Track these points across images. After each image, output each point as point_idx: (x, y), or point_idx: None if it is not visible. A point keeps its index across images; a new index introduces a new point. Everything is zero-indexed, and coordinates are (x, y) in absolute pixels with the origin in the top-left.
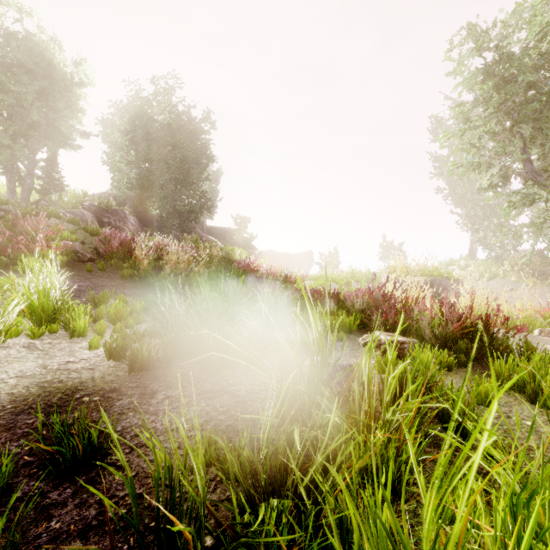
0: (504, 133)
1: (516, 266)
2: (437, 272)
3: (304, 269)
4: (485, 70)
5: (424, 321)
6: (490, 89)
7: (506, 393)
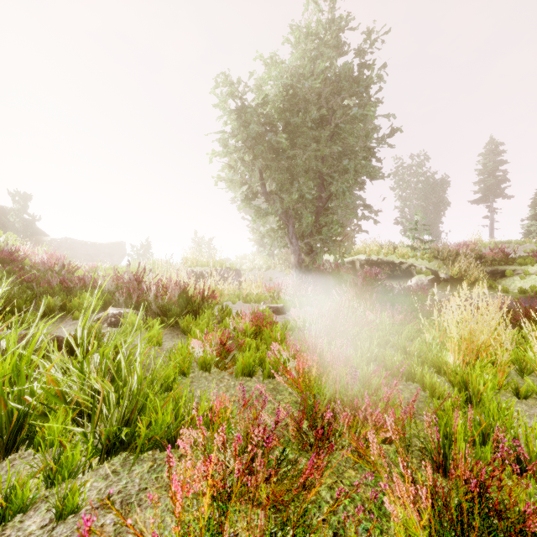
0: (248, 162)
1: (281, 260)
2: (221, 264)
3: (114, 261)
4: (237, 112)
5: (150, 296)
6: (241, 127)
7: (184, 338)
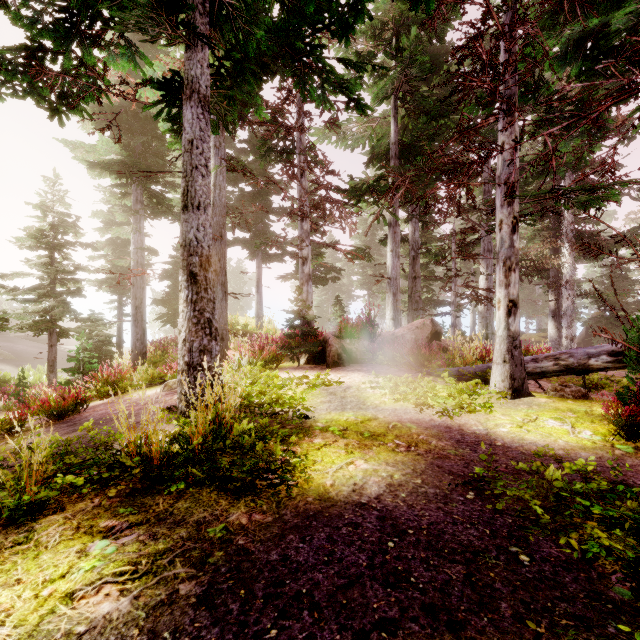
0: None
1: None
2: None
3: None
4: None
5: None
6: None
7: None
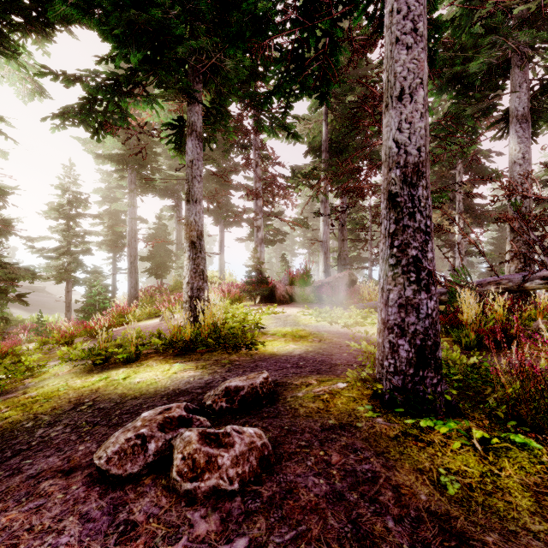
0: None
1: None
2: None
3: None
4: None
5: None
6: None
7: None
